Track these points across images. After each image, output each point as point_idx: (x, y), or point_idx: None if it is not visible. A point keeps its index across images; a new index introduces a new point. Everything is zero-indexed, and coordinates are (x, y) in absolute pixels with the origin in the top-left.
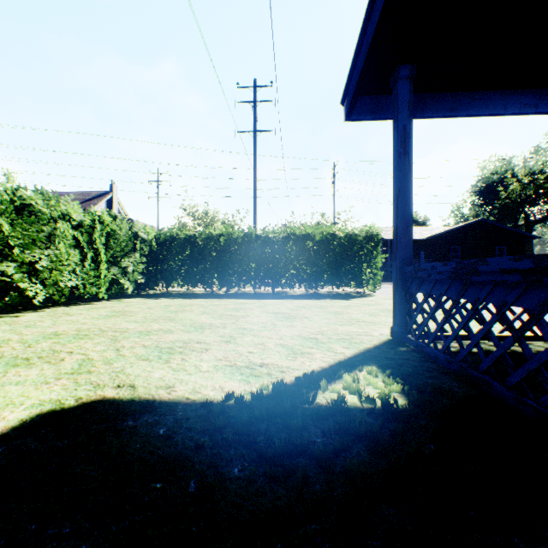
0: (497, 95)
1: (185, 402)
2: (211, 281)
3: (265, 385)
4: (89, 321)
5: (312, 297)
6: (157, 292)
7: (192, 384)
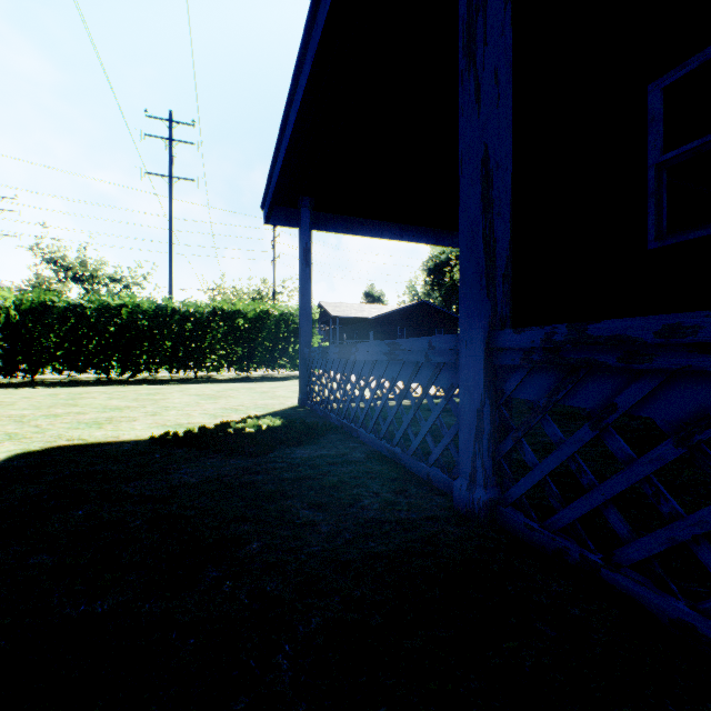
0: (377, 224)
1: (135, 440)
2: (109, 364)
3: (193, 428)
4: None
5: (243, 381)
6: (15, 381)
7: (135, 434)
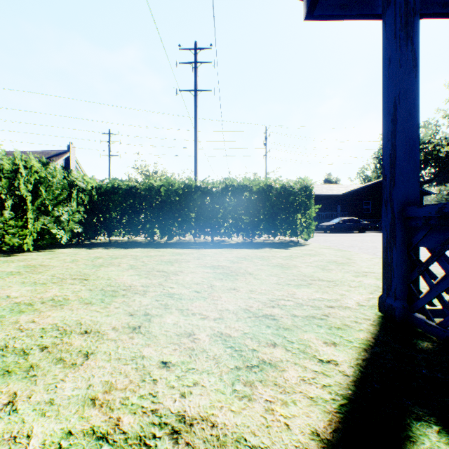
0: None
1: None
2: (152, 230)
3: None
4: None
5: (250, 246)
6: (101, 241)
7: None
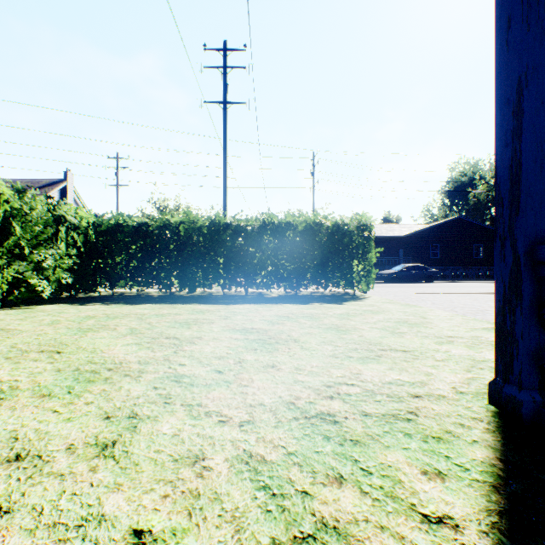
0: None
1: None
2: (168, 280)
3: None
4: None
5: (294, 300)
6: (101, 294)
7: None
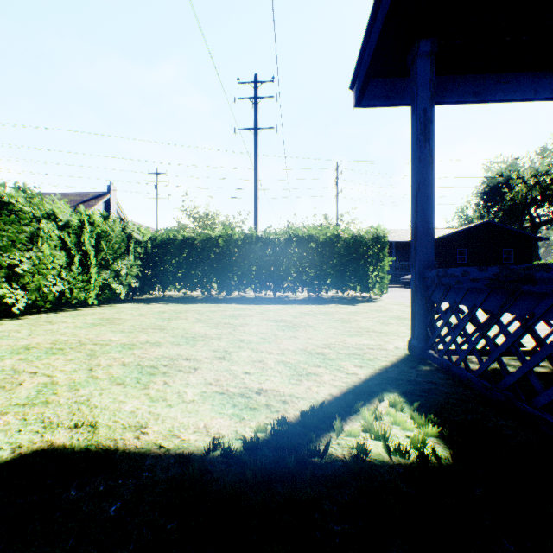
0: (526, 77)
1: (155, 452)
2: (210, 285)
3: (261, 426)
4: (70, 331)
5: (315, 302)
6: (154, 296)
7: (169, 423)
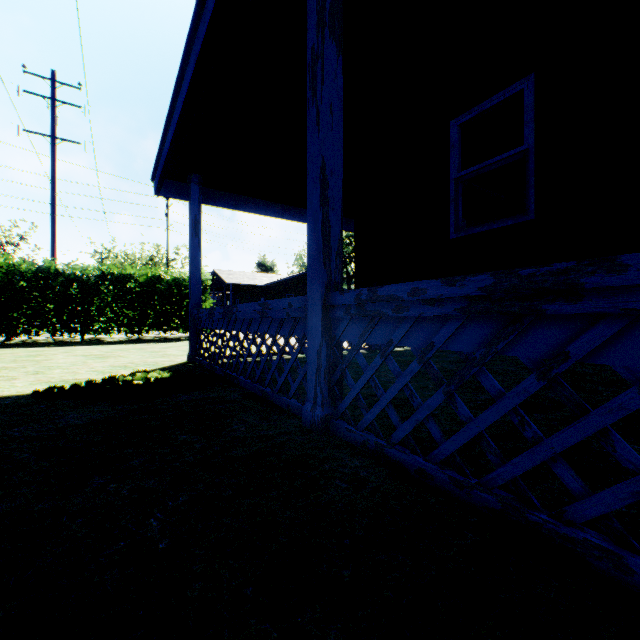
0: (262, 203)
1: (16, 395)
2: None
3: (80, 383)
4: None
5: (134, 342)
6: None
7: (15, 391)
